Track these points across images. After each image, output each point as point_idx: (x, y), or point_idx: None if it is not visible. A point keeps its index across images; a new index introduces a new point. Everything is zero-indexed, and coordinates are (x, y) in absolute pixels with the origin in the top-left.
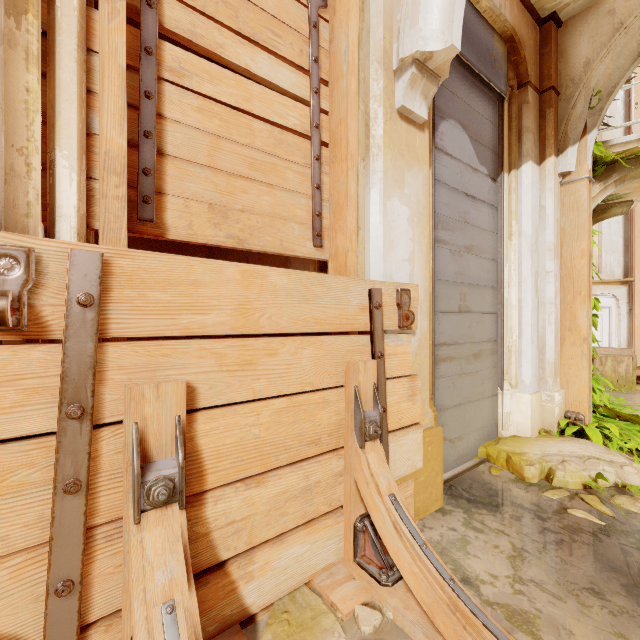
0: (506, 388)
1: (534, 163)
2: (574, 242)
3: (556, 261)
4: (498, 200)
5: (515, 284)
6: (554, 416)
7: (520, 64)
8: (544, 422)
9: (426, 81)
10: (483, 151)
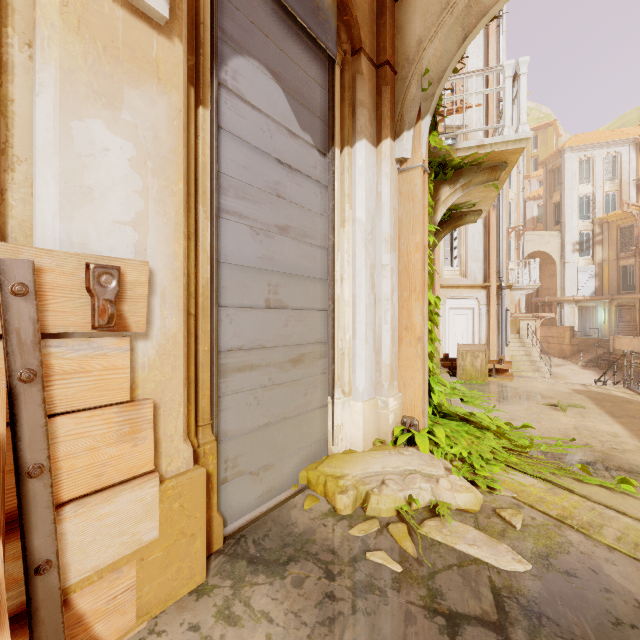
0: (337, 397)
1: (370, 143)
2: (410, 234)
3: (393, 254)
4: (329, 179)
5: (349, 277)
6: (388, 424)
7: (353, 26)
8: (380, 431)
9: None
10: (307, 115)
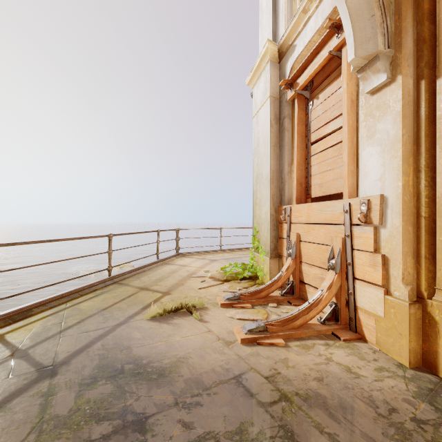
0: None
1: None
2: None
3: None
4: None
5: None
6: None
7: None
8: None
9: (369, 69)
10: None
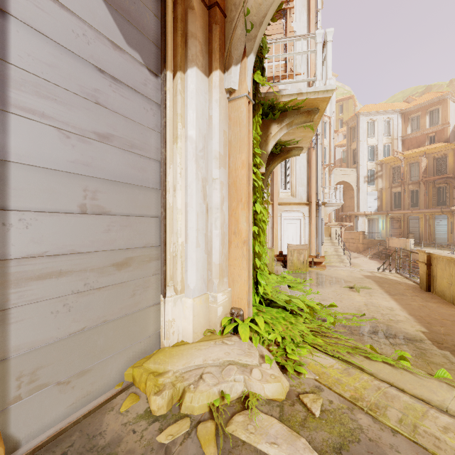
0: (169, 295)
1: (201, 72)
2: (237, 154)
3: (223, 170)
4: (161, 98)
5: (181, 188)
6: (217, 316)
7: None
8: (210, 322)
9: None
10: (135, 34)
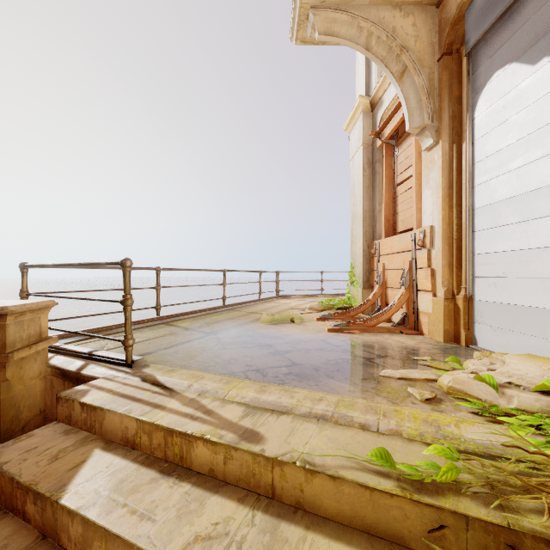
0: None
1: None
2: None
3: None
4: None
5: None
6: None
7: None
8: None
9: (422, 135)
10: (541, 44)
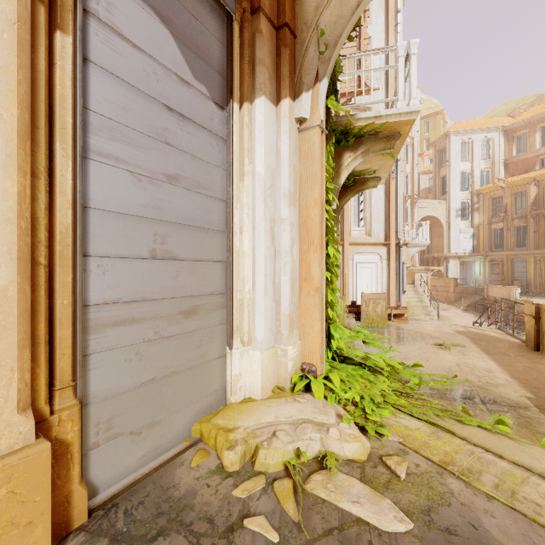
0: (235, 347)
1: (269, 101)
2: (309, 190)
3: (293, 209)
4: (227, 132)
5: (248, 230)
6: (287, 371)
7: None
8: (279, 378)
9: None
10: (201, 65)
